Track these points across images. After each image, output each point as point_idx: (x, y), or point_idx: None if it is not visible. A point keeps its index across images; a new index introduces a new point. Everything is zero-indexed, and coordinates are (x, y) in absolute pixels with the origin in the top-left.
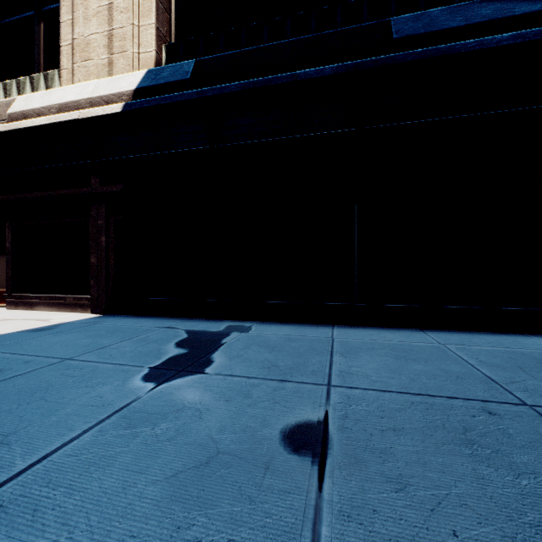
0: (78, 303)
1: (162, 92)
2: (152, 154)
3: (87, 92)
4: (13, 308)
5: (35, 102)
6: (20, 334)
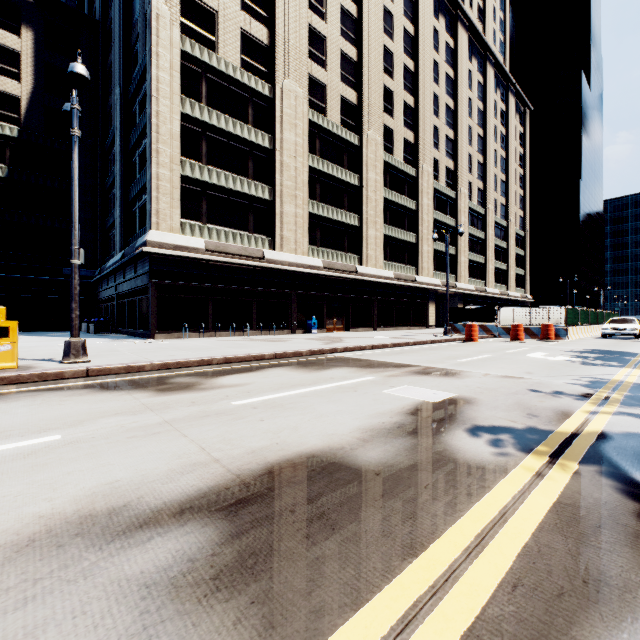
0: None
1: None
2: None
3: None
4: None
5: None
6: None
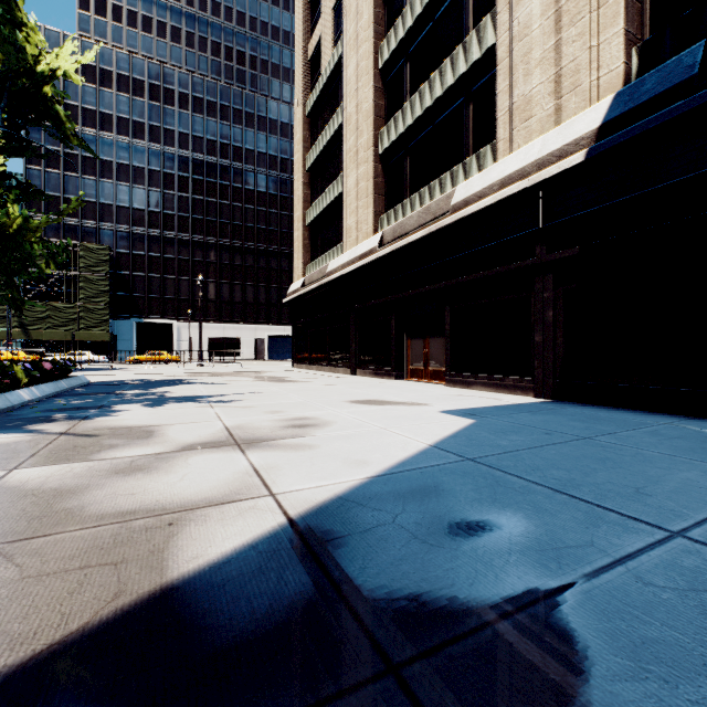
0: (517, 385)
1: (644, 113)
2: (623, 199)
3: (532, 155)
4: (451, 386)
5: (476, 186)
6: (496, 408)
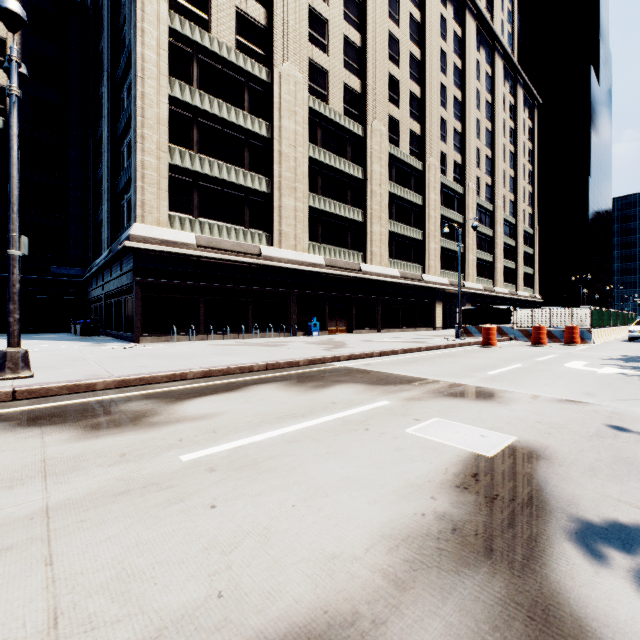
0: None
1: None
2: None
3: None
4: None
5: None
6: None
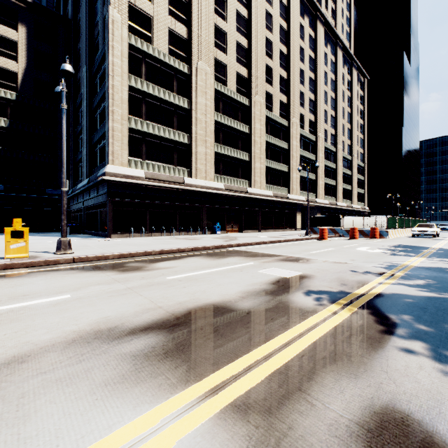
0: None
1: None
2: None
3: None
4: None
5: None
6: None
